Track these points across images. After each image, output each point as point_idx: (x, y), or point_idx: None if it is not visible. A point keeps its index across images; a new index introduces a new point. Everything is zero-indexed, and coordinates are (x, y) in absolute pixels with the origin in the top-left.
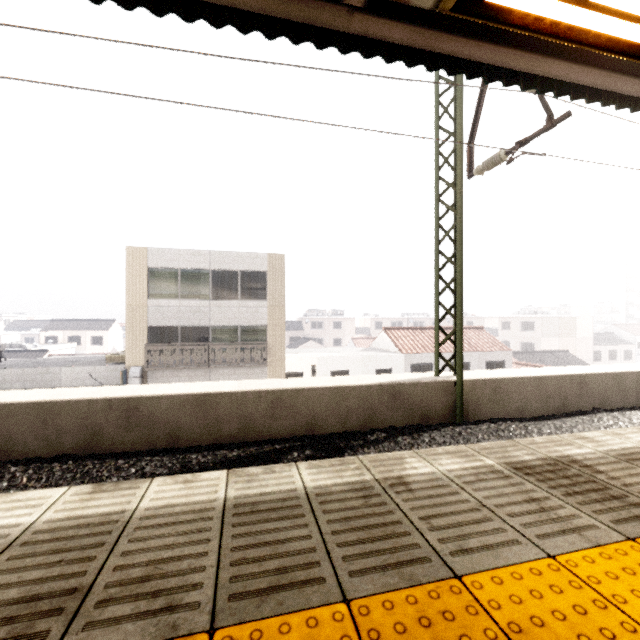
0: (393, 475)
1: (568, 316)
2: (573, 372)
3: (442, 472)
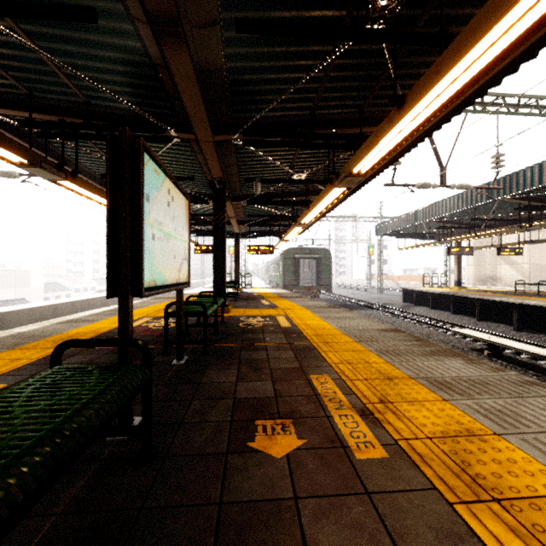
0: (15, 333)
1: (24, 270)
2: (50, 303)
3: (33, 329)
